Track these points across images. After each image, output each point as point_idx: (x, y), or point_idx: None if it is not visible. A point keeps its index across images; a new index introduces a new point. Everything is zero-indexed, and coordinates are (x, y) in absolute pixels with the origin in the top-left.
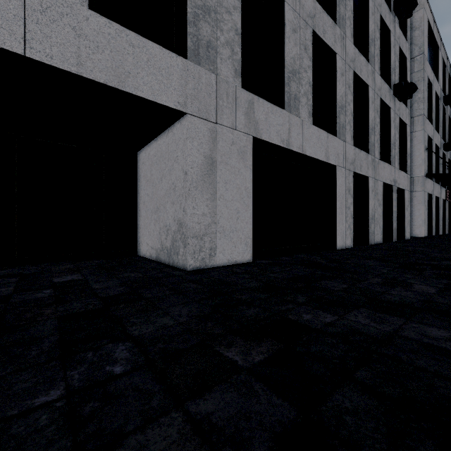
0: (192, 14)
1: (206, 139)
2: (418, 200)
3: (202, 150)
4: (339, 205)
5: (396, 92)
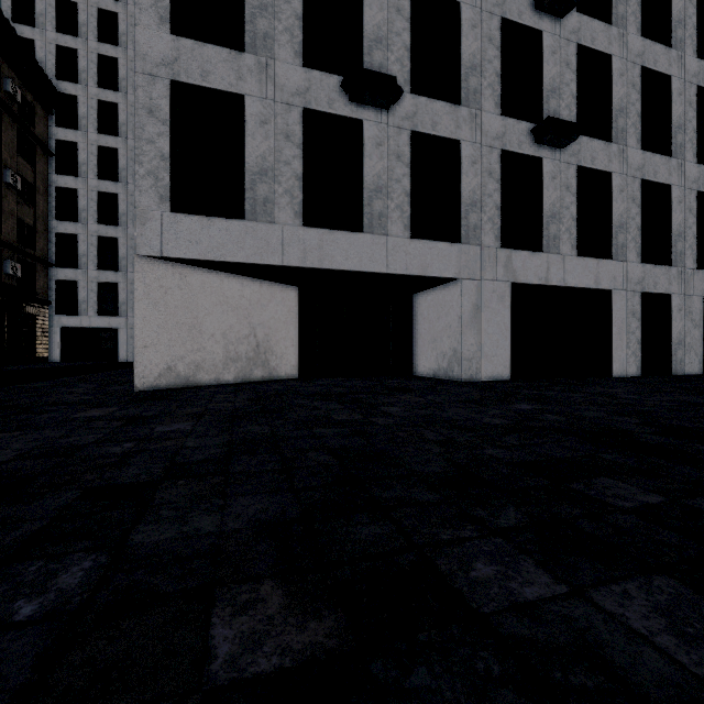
0: (464, 212)
1: (473, 293)
2: None
3: (471, 301)
4: (616, 331)
5: None
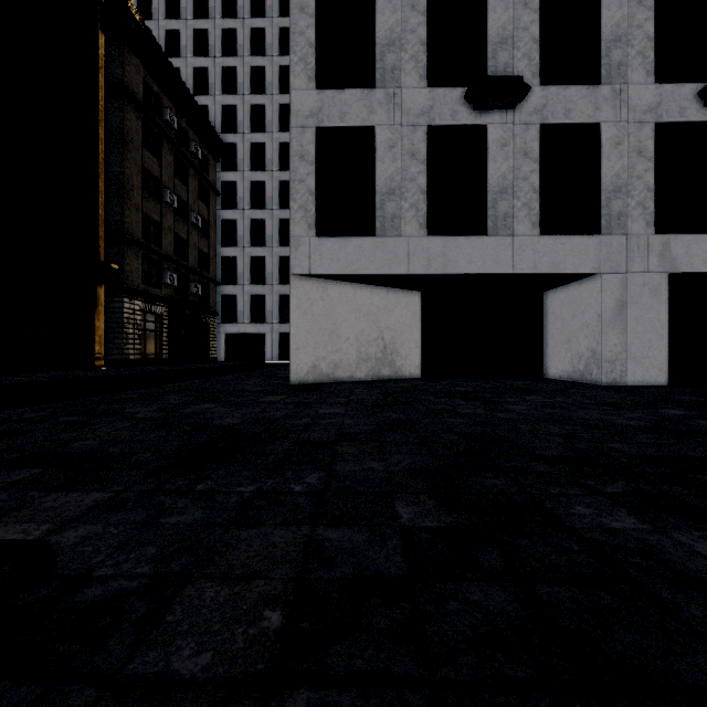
0: (604, 200)
1: (616, 288)
2: None
3: (613, 297)
4: None
5: None
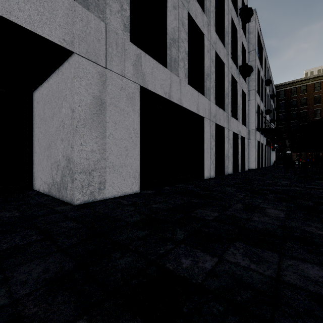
0: None
1: (95, 81)
2: (252, 145)
3: (91, 90)
4: (206, 146)
5: (241, 71)
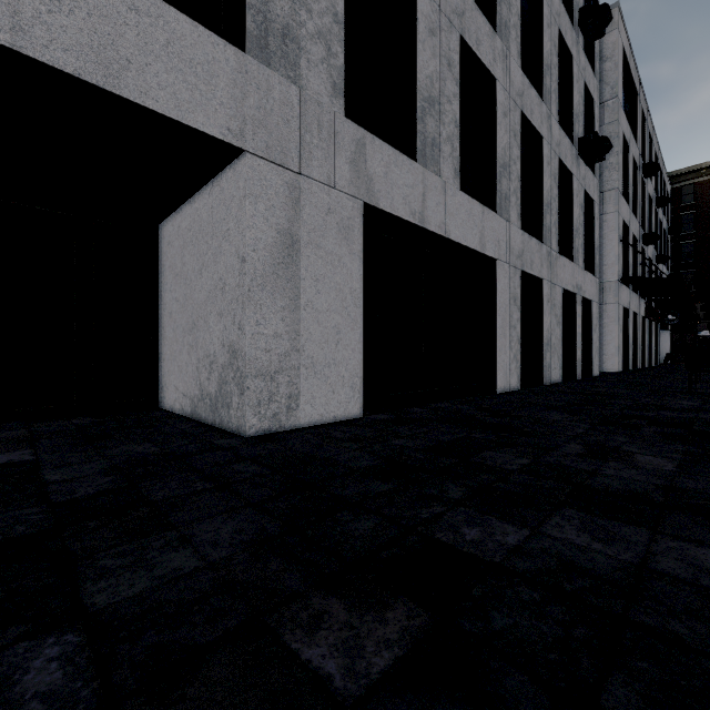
0: None
1: (280, 201)
2: (609, 317)
3: (274, 219)
4: (500, 322)
5: (582, 150)
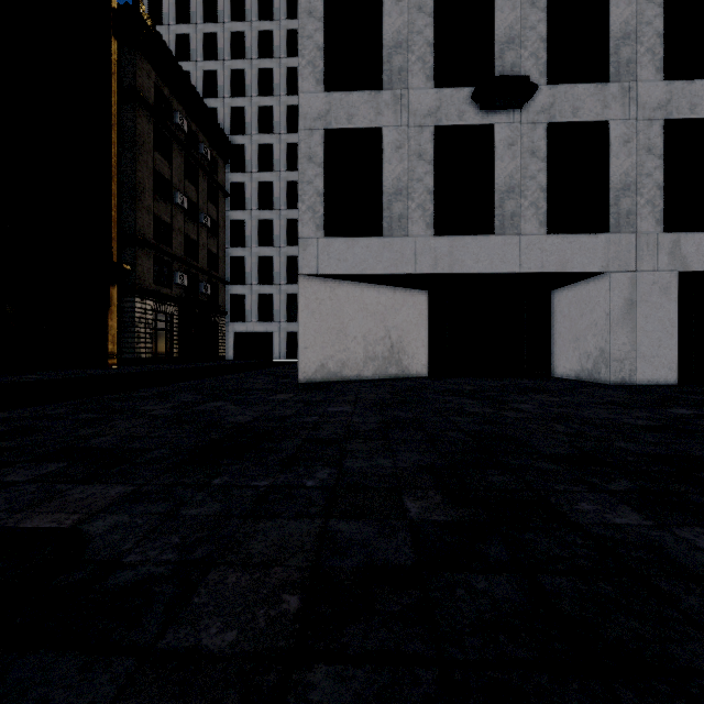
0: (613, 198)
1: (625, 287)
2: None
3: (622, 295)
4: None
5: None
